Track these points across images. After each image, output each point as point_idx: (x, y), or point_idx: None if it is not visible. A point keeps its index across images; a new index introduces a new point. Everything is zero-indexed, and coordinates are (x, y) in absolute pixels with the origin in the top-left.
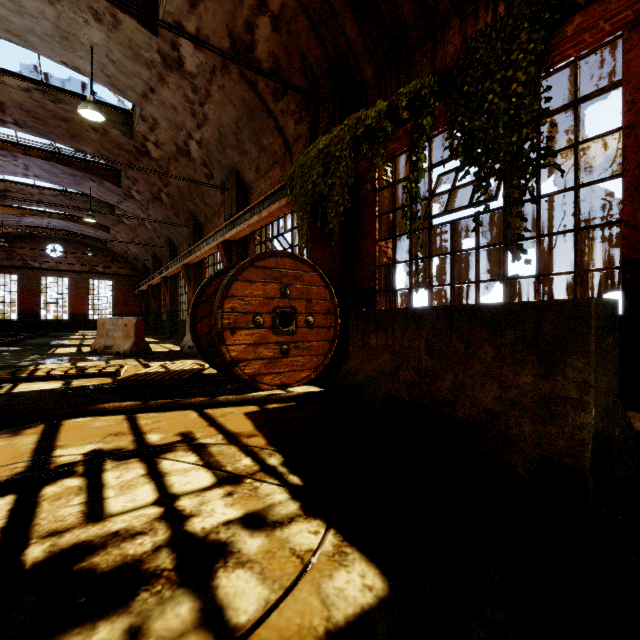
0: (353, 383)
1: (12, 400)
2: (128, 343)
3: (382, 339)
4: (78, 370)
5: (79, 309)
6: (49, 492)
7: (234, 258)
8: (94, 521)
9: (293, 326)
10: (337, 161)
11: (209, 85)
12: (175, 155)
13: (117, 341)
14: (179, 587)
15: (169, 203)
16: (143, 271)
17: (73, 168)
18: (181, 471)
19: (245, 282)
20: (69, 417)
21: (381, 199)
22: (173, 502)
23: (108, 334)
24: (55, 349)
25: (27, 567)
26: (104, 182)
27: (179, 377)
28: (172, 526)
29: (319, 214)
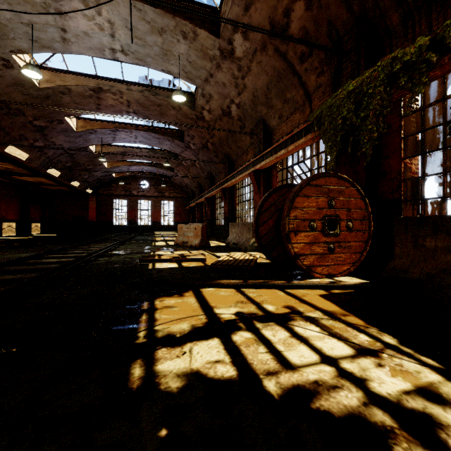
0: (407, 278)
1: (160, 273)
2: (197, 240)
3: (443, 241)
4: (182, 256)
5: (156, 219)
6: (237, 339)
7: (261, 182)
8: (290, 369)
9: (337, 230)
10: (370, 97)
11: (250, 63)
12: (220, 116)
13: (190, 238)
14: (425, 449)
15: (212, 149)
16: (191, 194)
17: (159, 134)
18: (316, 337)
19: (303, 197)
20: (201, 287)
21: (405, 123)
22: (337, 364)
23: (184, 234)
24: (154, 242)
25: (276, 397)
26: (175, 140)
27: (248, 264)
28: (357, 386)
29: (350, 142)
